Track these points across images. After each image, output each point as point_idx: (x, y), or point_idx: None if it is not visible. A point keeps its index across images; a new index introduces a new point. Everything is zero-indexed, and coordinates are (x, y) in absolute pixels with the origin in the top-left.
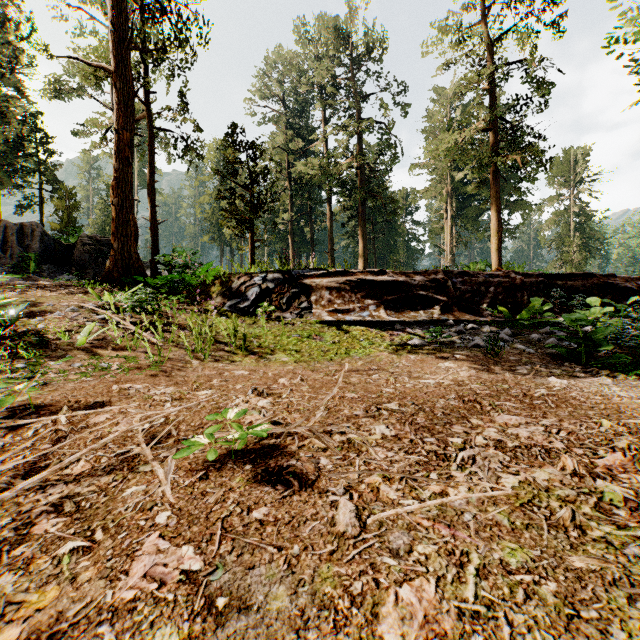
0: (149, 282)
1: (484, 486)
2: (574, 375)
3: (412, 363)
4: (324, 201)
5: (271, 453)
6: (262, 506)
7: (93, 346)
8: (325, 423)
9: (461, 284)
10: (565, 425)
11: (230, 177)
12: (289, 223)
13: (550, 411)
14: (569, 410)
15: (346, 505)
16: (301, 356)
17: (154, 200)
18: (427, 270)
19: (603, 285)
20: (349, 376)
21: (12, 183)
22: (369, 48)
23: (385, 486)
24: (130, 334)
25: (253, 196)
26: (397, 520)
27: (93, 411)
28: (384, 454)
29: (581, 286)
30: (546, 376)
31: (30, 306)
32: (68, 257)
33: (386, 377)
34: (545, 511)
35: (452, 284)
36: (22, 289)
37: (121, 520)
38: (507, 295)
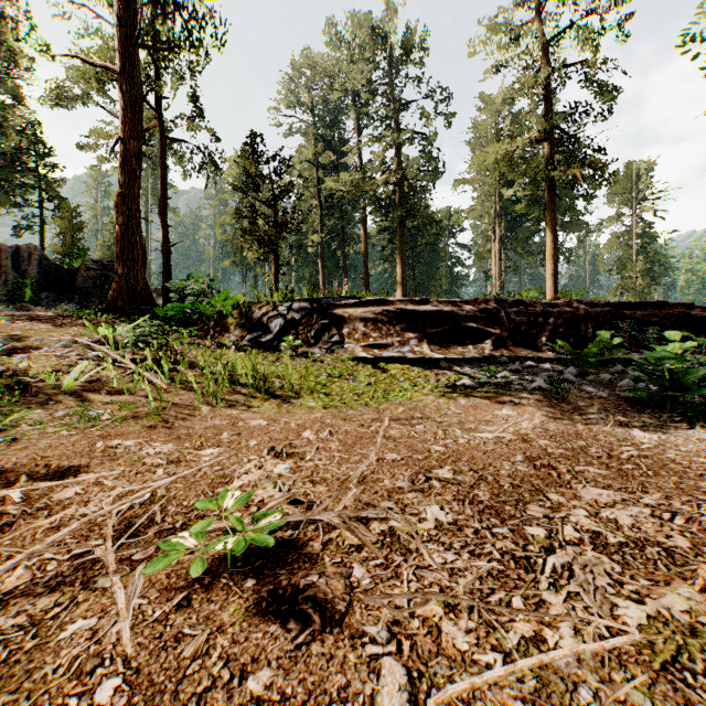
0: (157, 312)
1: (597, 626)
2: (661, 426)
3: (463, 410)
4: (358, 221)
5: (284, 557)
6: (263, 666)
7: (84, 389)
8: (359, 501)
9: (516, 315)
10: (676, 505)
11: (251, 193)
12: (319, 246)
13: (648, 481)
14: (673, 480)
15: (393, 672)
16: (331, 400)
17: (166, 219)
18: (477, 299)
19: (678, 316)
20: (388, 427)
21: (10, 201)
22: (408, 50)
23: (449, 623)
24: (130, 374)
25: (277, 214)
26: (474, 700)
27: (60, 483)
28: (442, 557)
29: (653, 317)
30: (627, 428)
31: (14, 341)
32: (70, 284)
33: (433, 429)
34: (705, 682)
35: (505, 315)
36: (9, 321)
37: (41, 695)
38: (569, 327)
